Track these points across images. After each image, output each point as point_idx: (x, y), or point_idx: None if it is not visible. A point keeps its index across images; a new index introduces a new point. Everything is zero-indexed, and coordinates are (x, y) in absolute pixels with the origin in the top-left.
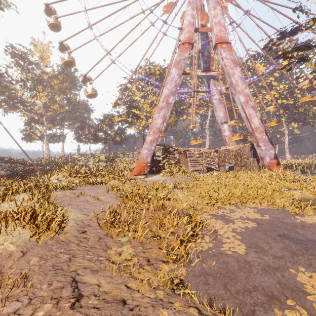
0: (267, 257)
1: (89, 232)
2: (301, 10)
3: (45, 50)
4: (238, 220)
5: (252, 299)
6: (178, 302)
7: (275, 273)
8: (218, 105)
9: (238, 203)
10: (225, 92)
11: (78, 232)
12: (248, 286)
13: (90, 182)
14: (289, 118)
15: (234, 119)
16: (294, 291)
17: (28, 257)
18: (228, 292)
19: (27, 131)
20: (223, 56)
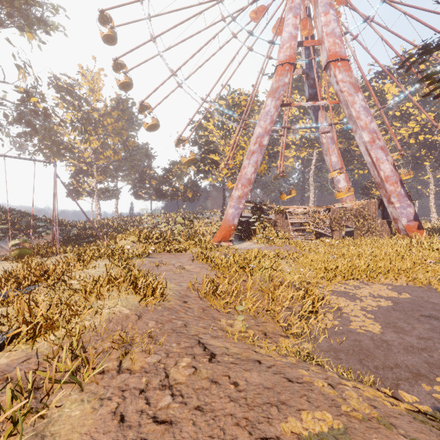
0: (409, 337)
1: (190, 302)
2: None
3: (95, 80)
4: (367, 298)
5: (394, 375)
6: (314, 367)
7: (420, 353)
8: (330, 146)
9: (364, 278)
10: (339, 125)
11: (180, 302)
12: (388, 363)
13: (167, 249)
14: (436, 161)
15: (351, 164)
16: None
17: (145, 321)
18: (365, 367)
19: (74, 185)
20: (338, 79)
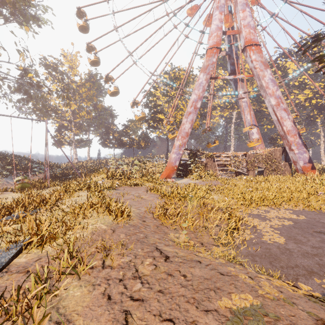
0: (305, 247)
1: (148, 221)
2: None
3: (73, 60)
4: (274, 219)
5: (295, 272)
6: (238, 266)
7: (313, 258)
8: (246, 108)
9: (272, 205)
10: (252, 92)
11: (140, 221)
12: (290, 264)
13: (128, 184)
14: (324, 119)
15: (262, 121)
16: None
17: (117, 233)
18: (274, 266)
19: (58, 137)
20: (252, 59)
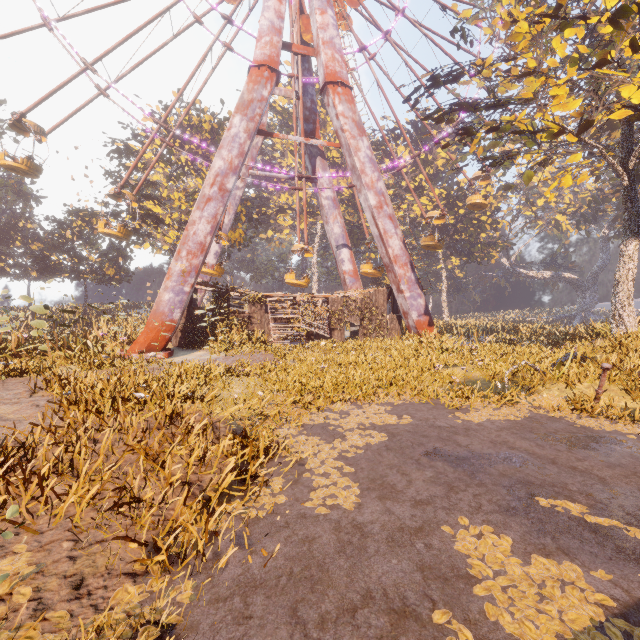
0: (401, 506)
1: None
2: (465, 35)
3: None
4: (353, 433)
5: (356, 635)
6: None
7: (413, 544)
8: (332, 210)
9: (359, 397)
10: (347, 191)
11: None
12: (351, 594)
13: None
14: (447, 248)
15: (362, 244)
16: (448, 580)
17: None
18: (298, 628)
19: None
20: (338, 111)
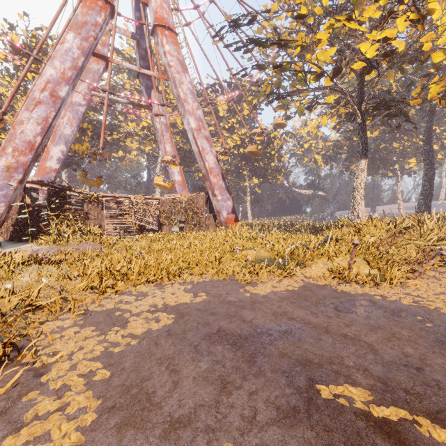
0: (145, 440)
1: None
2: None
3: None
4: (139, 317)
5: None
6: None
7: None
8: (165, 133)
9: (165, 278)
10: (181, 126)
11: None
12: None
13: None
14: (250, 171)
15: (192, 166)
16: None
17: None
18: None
19: None
20: (166, 49)
